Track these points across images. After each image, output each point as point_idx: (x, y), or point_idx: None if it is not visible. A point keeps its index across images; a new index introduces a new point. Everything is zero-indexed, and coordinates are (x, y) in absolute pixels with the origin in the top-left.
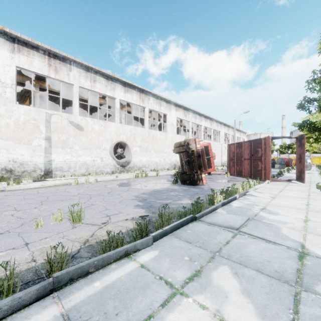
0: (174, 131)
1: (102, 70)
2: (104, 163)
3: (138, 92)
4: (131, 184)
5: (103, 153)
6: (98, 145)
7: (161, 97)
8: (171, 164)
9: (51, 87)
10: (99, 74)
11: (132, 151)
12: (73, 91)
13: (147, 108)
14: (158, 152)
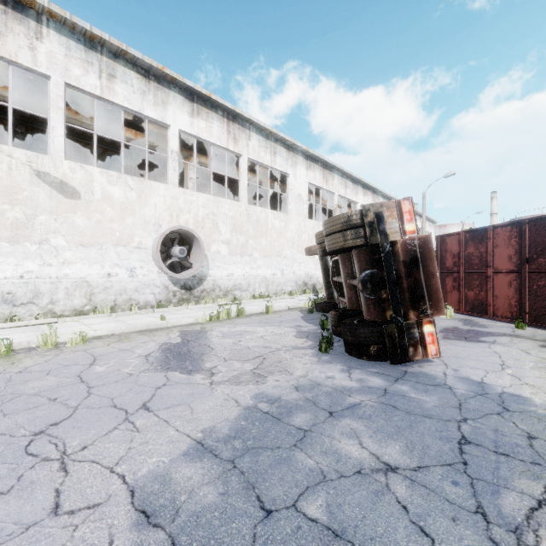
0: (304, 212)
1: (129, 50)
2: (137, 281)
3: (223, 117)
4: (185, 352)
5: (135, 256)
6: (121, 237)
7: (275, 134)
8: (297, 282)
9: (3, 91)
10: (123, 62)
11: (210, 253)
12: (50, 93)
13: (245, 156)
14: (269, 256)
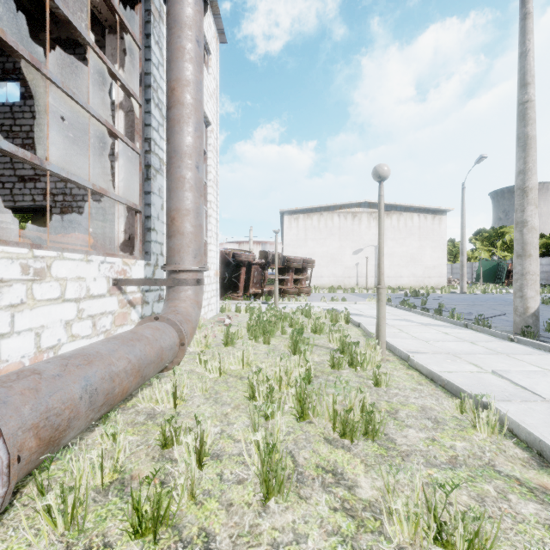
0: None
1: None
2: None
3: None
4: None
5: None
6: None
7: None
8: None
9: None
10: None
11: None
12: None
13: None
14: None
